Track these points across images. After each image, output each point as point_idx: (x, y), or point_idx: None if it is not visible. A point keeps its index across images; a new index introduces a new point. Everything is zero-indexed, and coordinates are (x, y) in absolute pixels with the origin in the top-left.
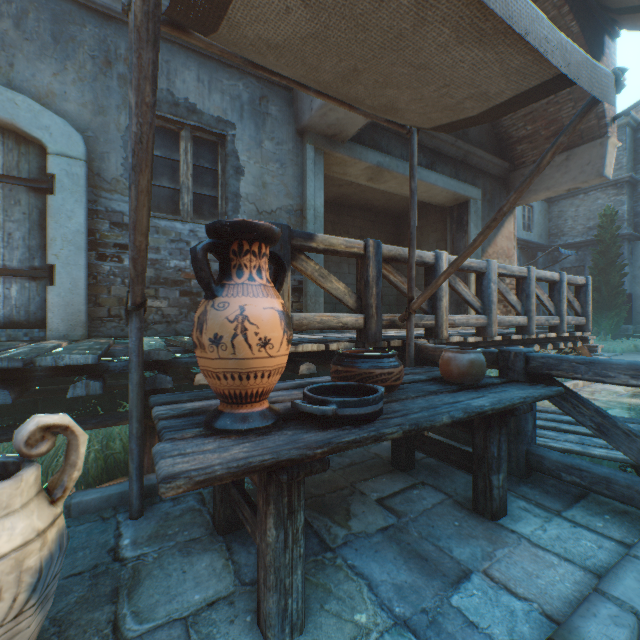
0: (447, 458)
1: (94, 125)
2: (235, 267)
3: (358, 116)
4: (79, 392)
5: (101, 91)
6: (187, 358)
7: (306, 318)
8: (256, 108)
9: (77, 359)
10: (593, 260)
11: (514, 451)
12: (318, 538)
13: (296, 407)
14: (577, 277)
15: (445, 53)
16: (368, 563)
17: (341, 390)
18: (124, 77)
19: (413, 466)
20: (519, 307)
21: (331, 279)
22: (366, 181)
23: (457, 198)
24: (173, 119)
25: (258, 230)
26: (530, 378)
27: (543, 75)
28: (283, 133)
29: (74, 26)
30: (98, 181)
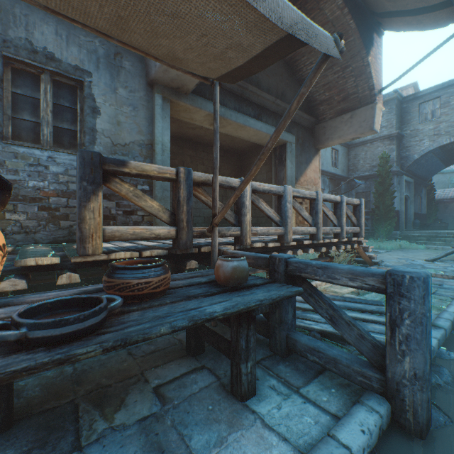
0: (218, 347)
1: None
2: None
3: None
4: None
5: None
6: None
7: (119, 231)
8: (111, 61)
9: None
10: (375, 188)
11: (278, 336)
12: (75, 436)
13: None
14: (354, 199)
15: (187, 3)
16: None
17: (83, 302)
18: None
19: (202, 351)
20: (310, 220)
21: (146, 198)
22: (209, 125)
23: (278, 141)
24: (32, 64)
25: None
26: (290, 278)
27: (279, 33)
28: (136, 83)
29: None
30: None
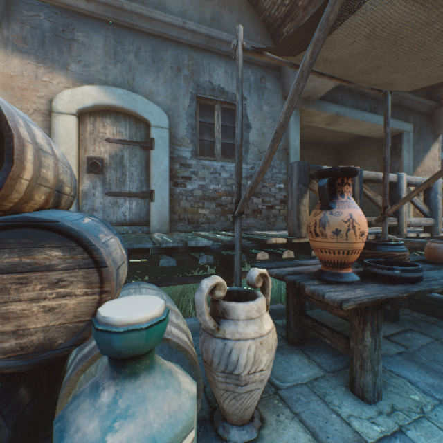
0: (433, 314)
1: (172, 107)
2: (338, 192)
3: (328, 83)
4: (203, 261)
5: (175, 87)
6: (247, 244)
7: None
8: (258, 85)
9: (205, 243)
10: None
11: None
12: None
13: (373, 271)
14: None
15: None
16: (400, 370)
17: (380, 264)
18: (186, 77)
19: (398, 319)
20: None
21: None
22: (324, 125)
23: (392, 132)
24: (212, 98)
25: (354, 171)
26: None
27: None
28: (274, 99)
29: (162, 51)
30: (173, 140)
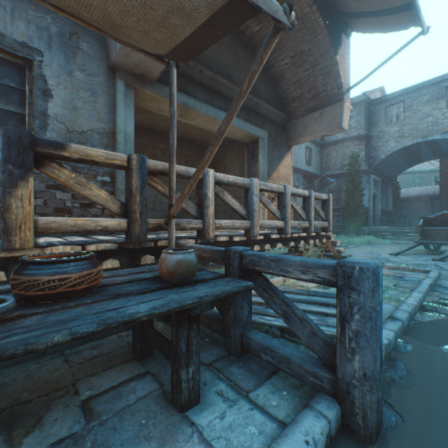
0: (162, 350)
1: None
2: None
3: None
4: None
5: None
6: None
7: (56, 222)
8: (66, 41)
9: None
10: (346, 185)
11: (233, 334)
12: None
13: None
14: (322, 194)
15: None
16: None
17: None
18: None
19: (150, 354)
20: (278, 214)
21: (91, 187)
22: (179, 117)
23: (250, 136)
24: None
25: None
26: (245, 272)
27: None
28: (95, 67)
29: None
30: None
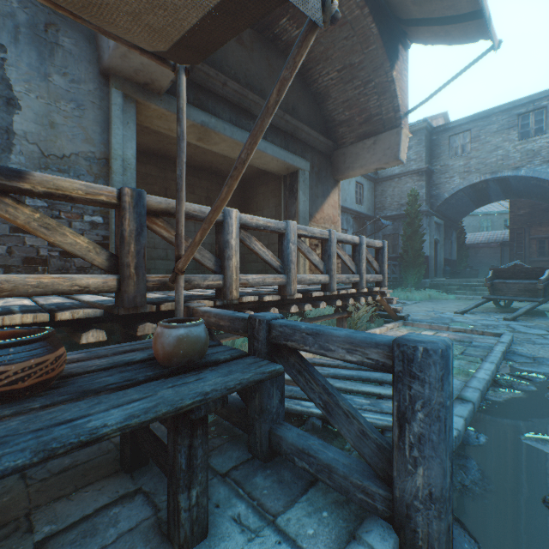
0: (158, 461)
1: None
2: None
3: None
4: None
5: None
6: None
7: (10, 281)
8: (40, 34)
9: None
10: (404, 229)
11: (259, 431)
12: None
13: None
14: (375, 241)
15: None
16: None
17: None
18: None
19: (145, 462)
20: (322, 266)
21: (64, 231)
22: (197, 141)
23: (288, 167)
24: None
25: None
26: (275, 348)
27: None
28: (81, 71)
29: None
30: None
